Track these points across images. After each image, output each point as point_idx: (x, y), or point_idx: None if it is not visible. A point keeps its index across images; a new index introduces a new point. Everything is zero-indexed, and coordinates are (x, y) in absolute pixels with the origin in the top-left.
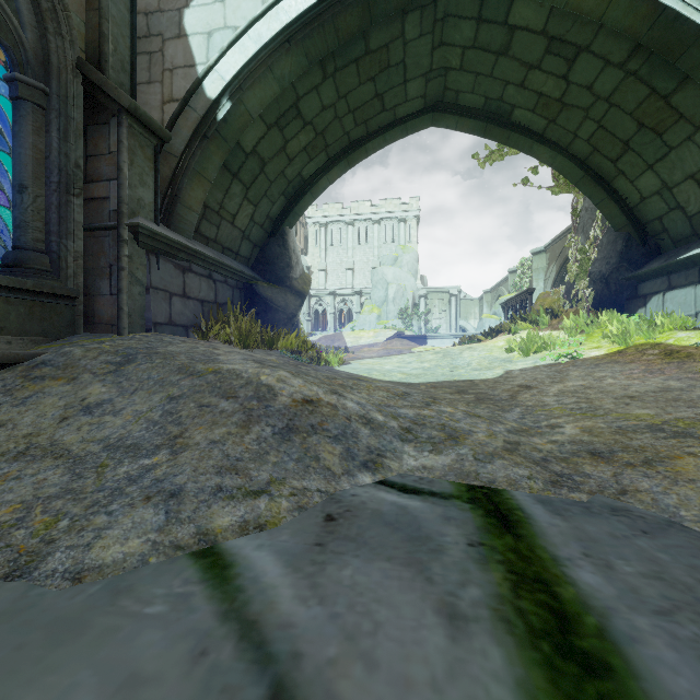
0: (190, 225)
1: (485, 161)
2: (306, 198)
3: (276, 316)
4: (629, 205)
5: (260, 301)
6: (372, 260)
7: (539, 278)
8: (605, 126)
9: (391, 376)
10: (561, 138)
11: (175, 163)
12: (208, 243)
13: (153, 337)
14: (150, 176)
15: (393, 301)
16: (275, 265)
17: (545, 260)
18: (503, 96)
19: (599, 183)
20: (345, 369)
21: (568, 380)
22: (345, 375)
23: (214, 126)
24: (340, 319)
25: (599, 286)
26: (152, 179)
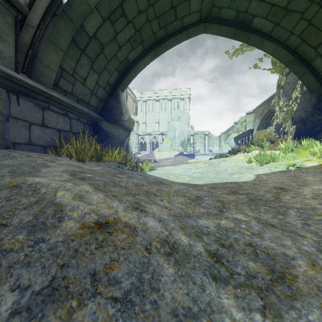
0: (49, 79)
1: (232, 55)
2: (131, 74)
3: (112, 141)
4: (321, 75)
5: (102, 132)
6: (168, 118)
7: (250, 126)
8: (313, 23)
9: (182, 179)
10: (281, 36)
11: (33, 32)
12: (66, 94)
13: (3, 153)
14: (10, 37)
15: (178, 137)
16: (112, 112)
17: (253, 117)
18: (248, 9)
19: (303, 63)
20: (152, 173)
21: (310, 183)
22: (151, 179)
23: (61, 7)
24: (152, 146)
25: (299, 124)
26: (13, 40)
